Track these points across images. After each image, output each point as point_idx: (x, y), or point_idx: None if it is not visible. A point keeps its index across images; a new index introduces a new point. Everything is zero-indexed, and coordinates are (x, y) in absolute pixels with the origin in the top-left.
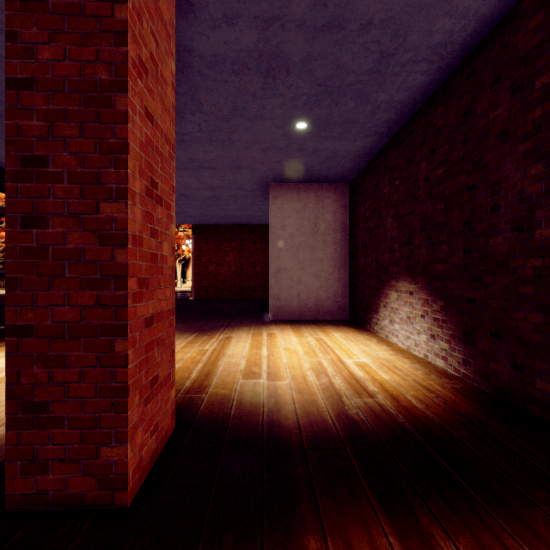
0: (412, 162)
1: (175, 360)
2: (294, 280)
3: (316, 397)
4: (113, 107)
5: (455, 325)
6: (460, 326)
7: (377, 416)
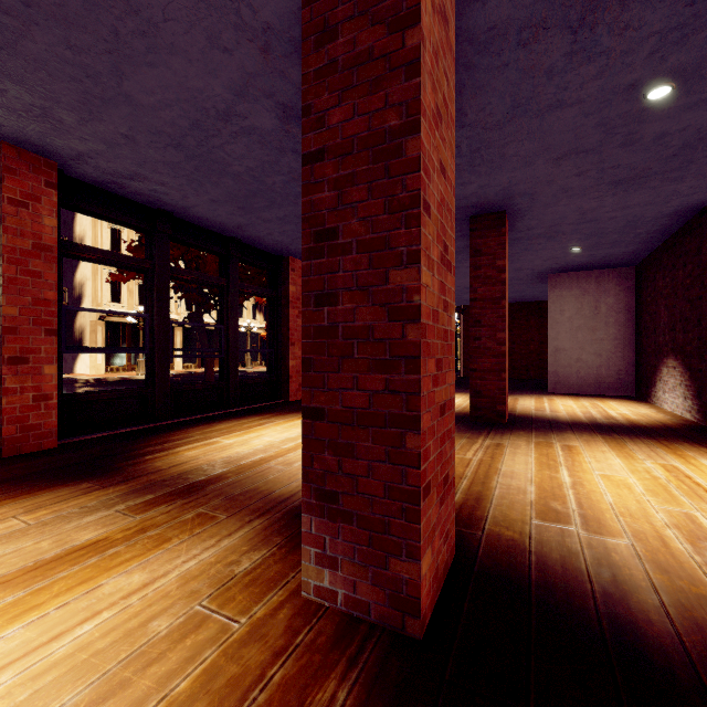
0: (674, 268)
1: None
2: (572, 358)
3: (580, 418)
4: (501, 304)
5: (694, 388)
6: (696, 388)
7: (613, 423)
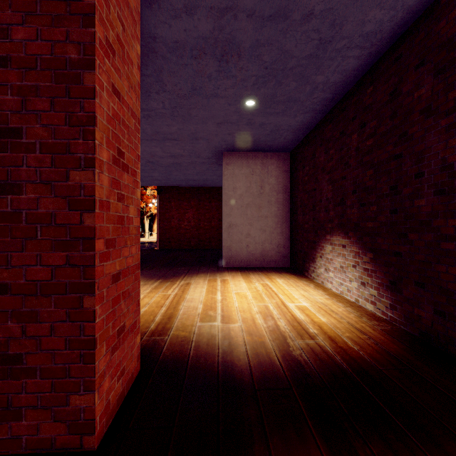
0: (344, 135)
1: (142, 304)
2: (243, 234)
3: (264, 339)
4: (82, 83)
5: (383, 274)
6: (387, 276)
7: (318, 357)
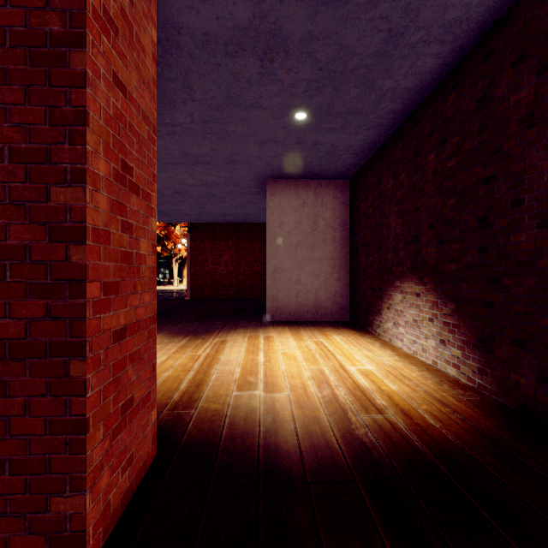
0: (418, 155)
1: (165, 368)
2: (292, 280)
3: (319, 413)
4: (68, 67)
5: (468, 330)
6: (474, 332)
7: (389, 437)
